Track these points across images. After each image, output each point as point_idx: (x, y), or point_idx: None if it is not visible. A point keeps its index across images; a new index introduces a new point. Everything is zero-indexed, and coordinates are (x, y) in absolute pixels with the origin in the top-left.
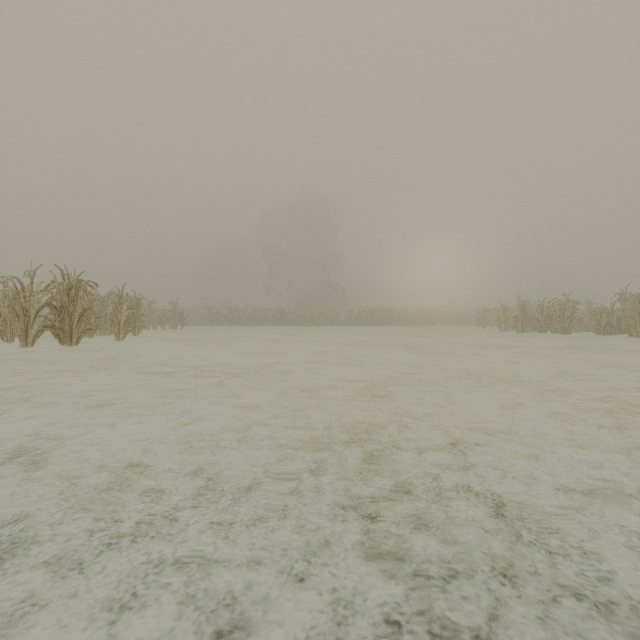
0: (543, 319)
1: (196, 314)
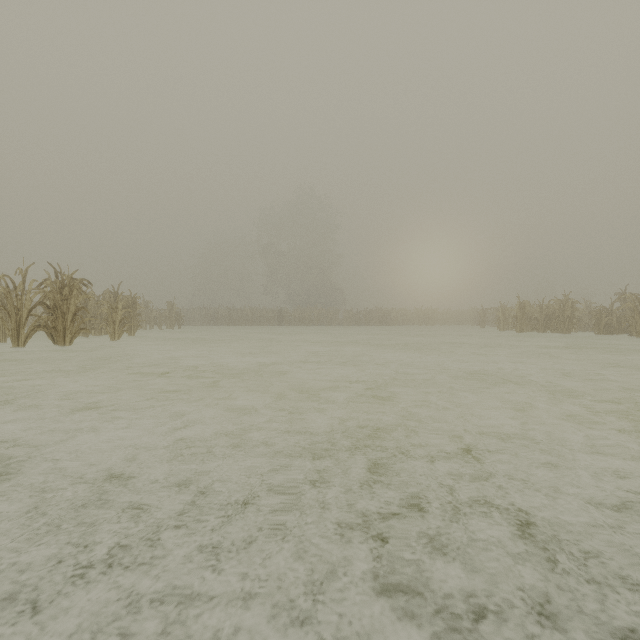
0: (542, 319)
1: (194, 314)
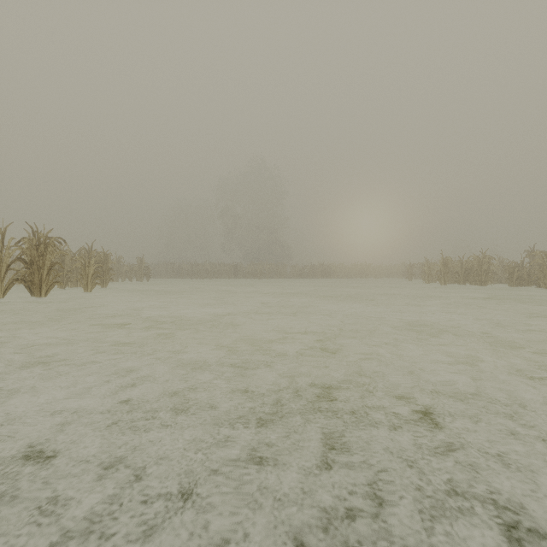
0: (463, 272)
1: (161, 268)
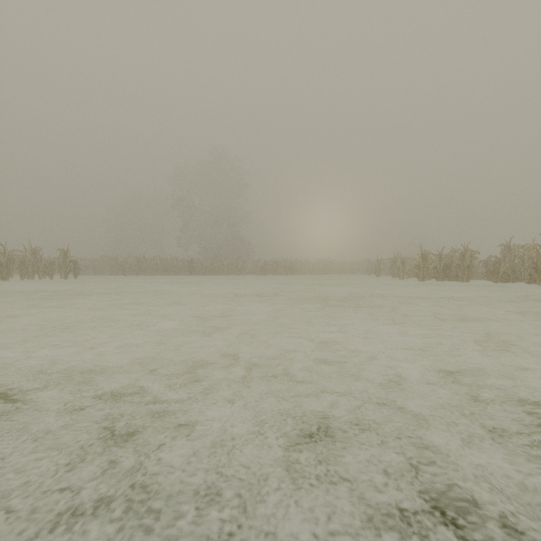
0: (441, 268)
1: (102, 264)
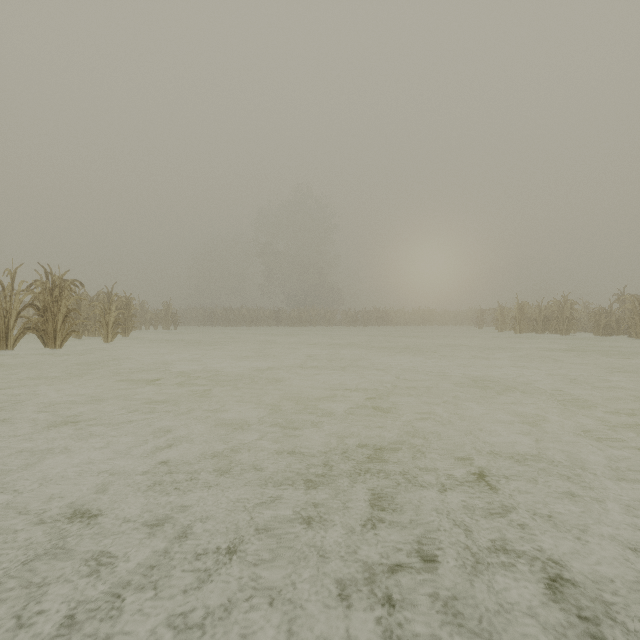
0: (541, 320)
1: (190, 314)
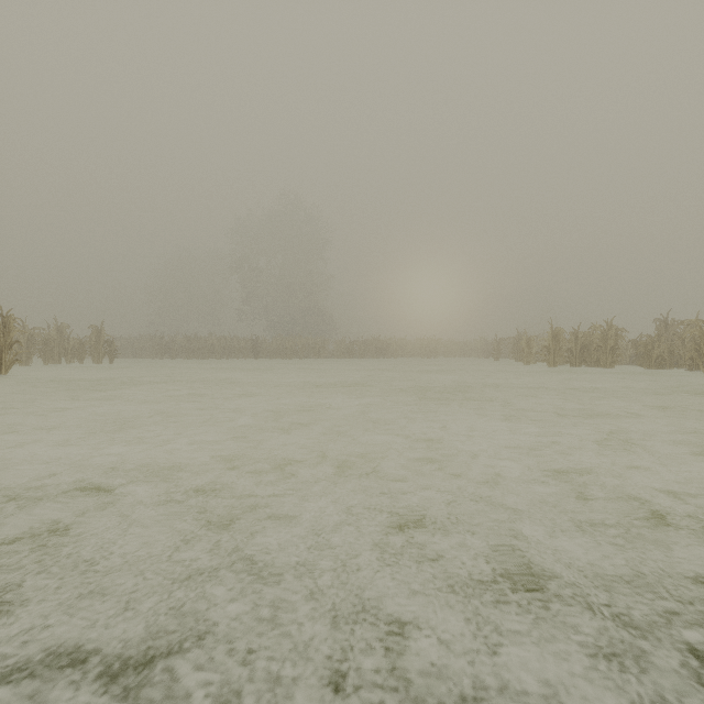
0: (578, 350)
1: (143, 344)
